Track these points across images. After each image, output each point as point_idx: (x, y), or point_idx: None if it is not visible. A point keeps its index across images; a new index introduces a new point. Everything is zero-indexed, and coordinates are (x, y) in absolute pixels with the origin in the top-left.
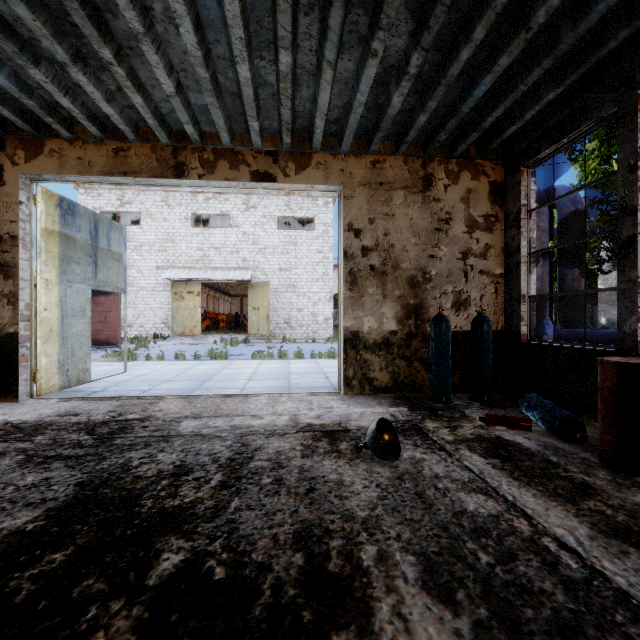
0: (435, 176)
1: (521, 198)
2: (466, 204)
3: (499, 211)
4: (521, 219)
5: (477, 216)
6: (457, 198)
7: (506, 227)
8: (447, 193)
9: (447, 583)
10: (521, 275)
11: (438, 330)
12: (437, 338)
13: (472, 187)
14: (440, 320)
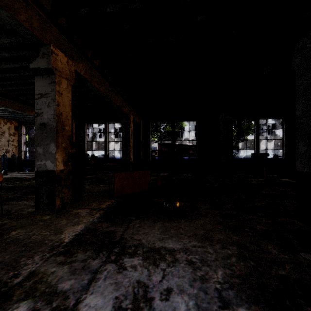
0: (1, 122)
1: (22, 131)
2: (9, 130)
3: (17, 132)
4: (22, 135)
5: (11, 132)
6: (6, 128)
7: (18, 136)
8: (4, 126)
9: (23, 176)
10: (22, 146)
11: (4, 157)
12: (4, 159)
13: (10, 126)
14: (5, 155)
